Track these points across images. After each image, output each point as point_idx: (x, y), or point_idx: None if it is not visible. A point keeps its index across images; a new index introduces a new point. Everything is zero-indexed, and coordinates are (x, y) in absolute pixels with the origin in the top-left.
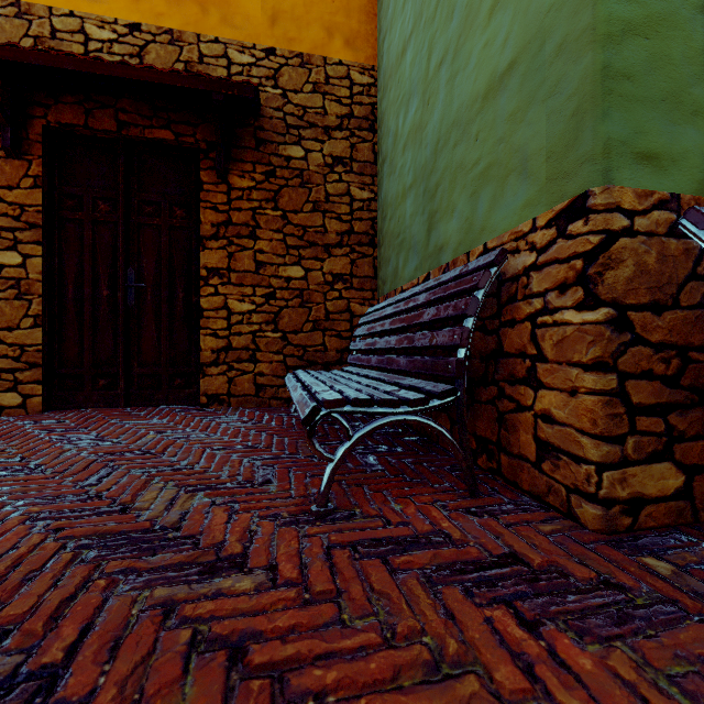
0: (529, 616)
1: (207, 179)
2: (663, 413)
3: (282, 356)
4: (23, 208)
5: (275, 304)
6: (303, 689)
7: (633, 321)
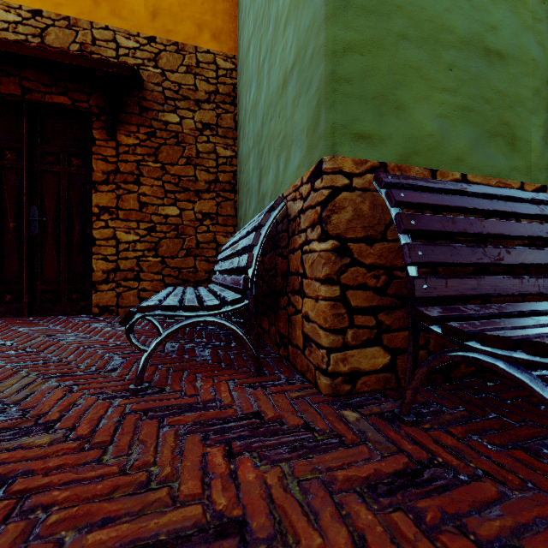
0: (236, 450)
1: (99, 137)
2: (375, 312)
3: (161, 276)
4: None
5: (155, 235)
6: (38, 503)
7: (352, 250)
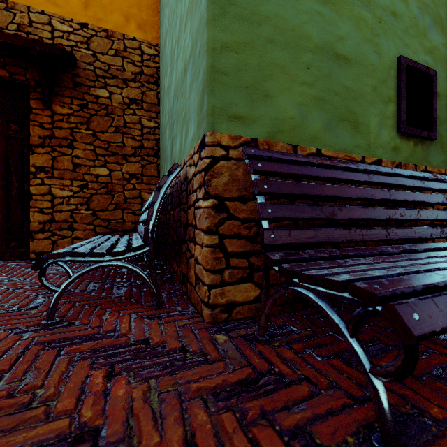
0: (117, 371)
1: (35, 106)
2: (247, 256)
3: (92, 226)
4: None
5: (88, 192)
6: None
7: (228, 207)
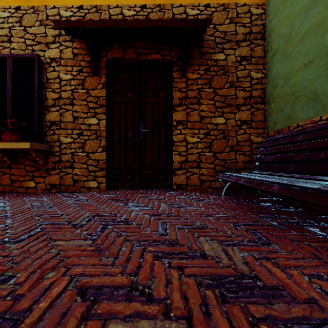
0: None
1: (176, 76)
2: None
3: (213, 165)
4: (98, 98)
5: (210, 138)
6: None
7: None
